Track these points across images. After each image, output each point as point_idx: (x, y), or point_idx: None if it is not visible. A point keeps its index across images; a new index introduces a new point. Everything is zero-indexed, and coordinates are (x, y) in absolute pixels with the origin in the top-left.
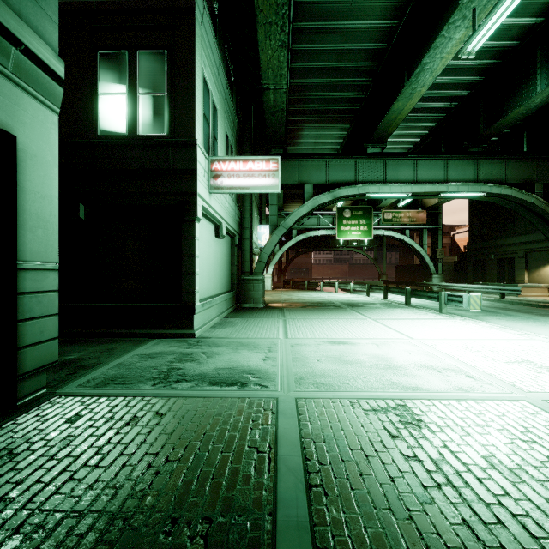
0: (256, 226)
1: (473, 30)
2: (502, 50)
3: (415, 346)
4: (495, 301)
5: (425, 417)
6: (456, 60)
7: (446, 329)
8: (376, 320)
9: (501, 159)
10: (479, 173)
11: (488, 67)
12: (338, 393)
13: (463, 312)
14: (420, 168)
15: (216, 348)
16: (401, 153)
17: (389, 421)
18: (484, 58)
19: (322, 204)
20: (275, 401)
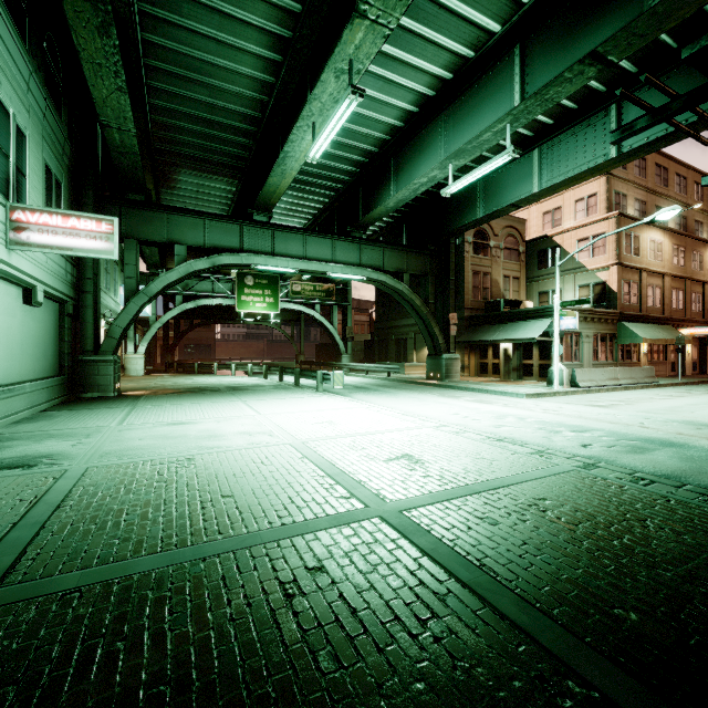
0: (116, 287)
1: (313, 140)
2: (367, 151)
3: (255, 419)
4: (384, 379)
5: (201, 462)
6: (332, 149)
7: (302, 405)
8: (245, 401)
9: (380, 247)
10: (362, 258)
11: (360, 162)
12: (138, 459)
13: (342, 390)
14: (310, 245)
15: (10, 442)
16: (289, 226)
17: (167, 468)
18: (354, 154)
19: (200, 271)
20: (64, 472)
